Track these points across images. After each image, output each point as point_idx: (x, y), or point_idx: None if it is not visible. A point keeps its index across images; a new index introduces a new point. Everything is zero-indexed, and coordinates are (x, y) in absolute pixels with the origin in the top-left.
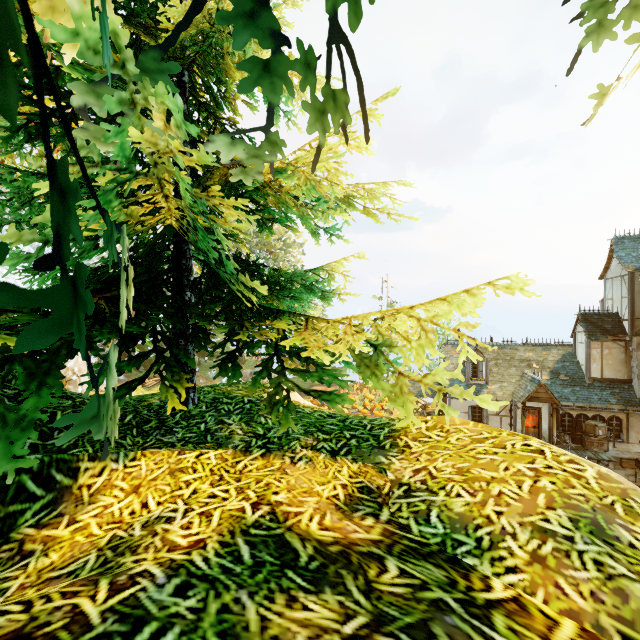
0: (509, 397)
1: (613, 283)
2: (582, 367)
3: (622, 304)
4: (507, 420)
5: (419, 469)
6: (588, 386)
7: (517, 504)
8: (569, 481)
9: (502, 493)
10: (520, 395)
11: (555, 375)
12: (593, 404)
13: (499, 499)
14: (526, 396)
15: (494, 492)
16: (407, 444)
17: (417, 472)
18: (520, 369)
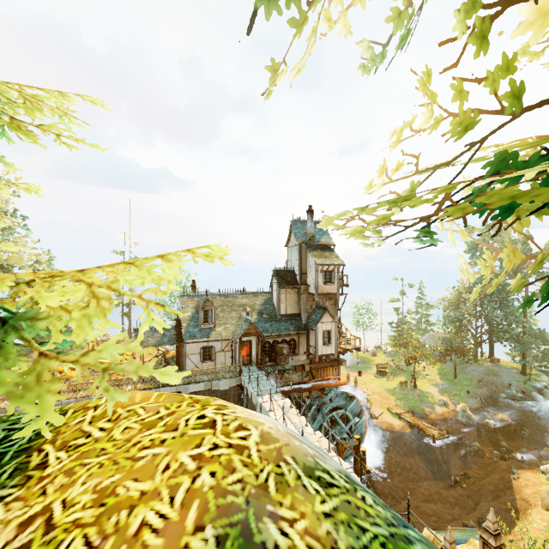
0: (231, 335)
1: (292, 250)
2: (276, 307)
3: (296, 264)
4: (230, 354)
5: (34, 516)
6: (279, 320)
7: (157, 542)
8: (231, 462)
9: (144, 525)
10: (238, 333)
11: (261, 315)
12: (282, 332)
13: (135, 543)
14: (242, 333)
15: (133, 528)
16: (44, 460)
17: (26, 526)
18: (239, 312)
